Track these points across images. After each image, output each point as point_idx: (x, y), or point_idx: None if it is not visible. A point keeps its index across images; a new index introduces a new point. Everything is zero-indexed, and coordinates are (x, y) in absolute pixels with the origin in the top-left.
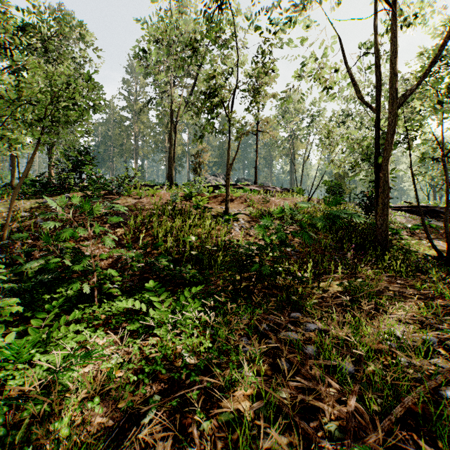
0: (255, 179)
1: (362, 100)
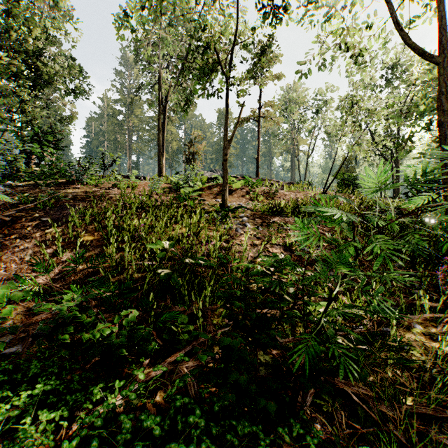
0: (257, 171)
1: (415, 45)
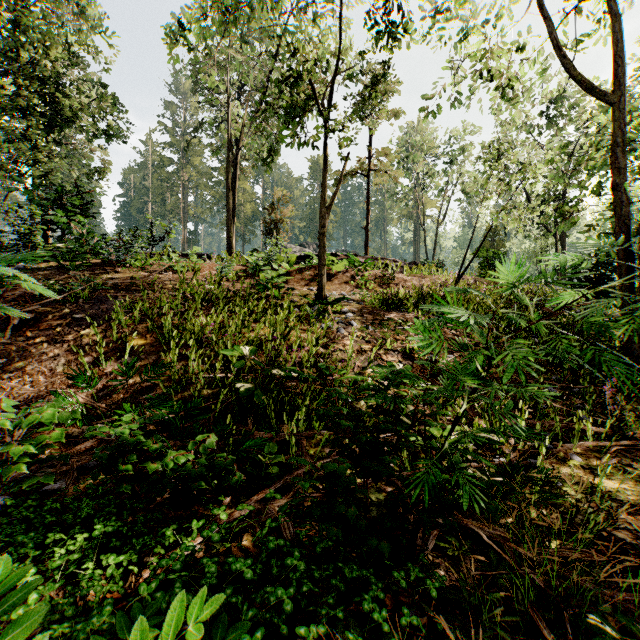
0: (366, 247)
1: (582, 78)
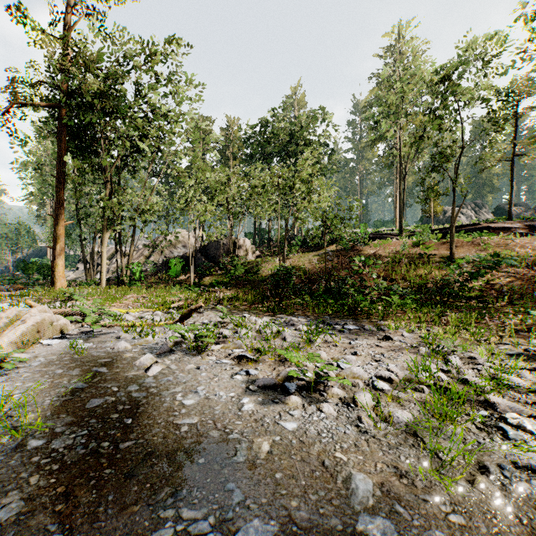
0: (508, 214)
1: None
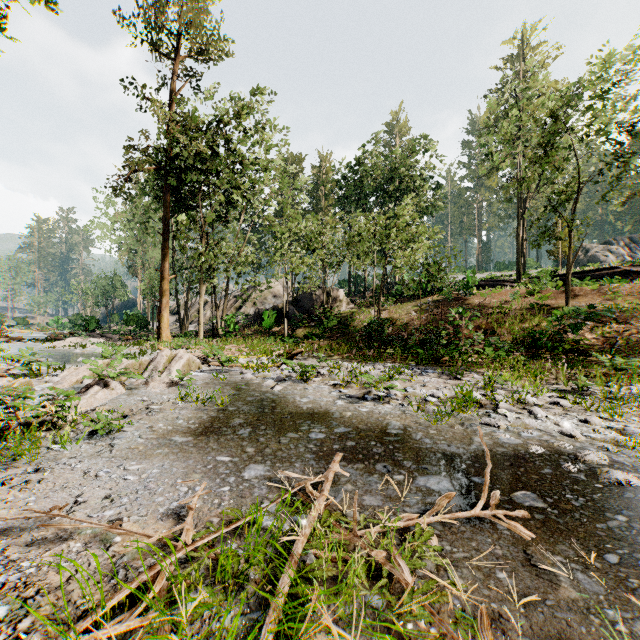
0: None
1: None
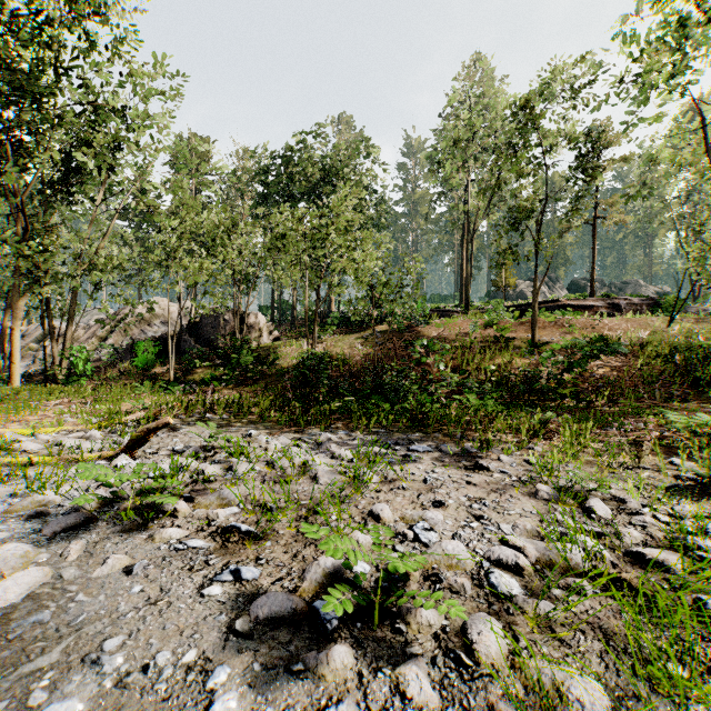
0: (591, 289)
1: None
